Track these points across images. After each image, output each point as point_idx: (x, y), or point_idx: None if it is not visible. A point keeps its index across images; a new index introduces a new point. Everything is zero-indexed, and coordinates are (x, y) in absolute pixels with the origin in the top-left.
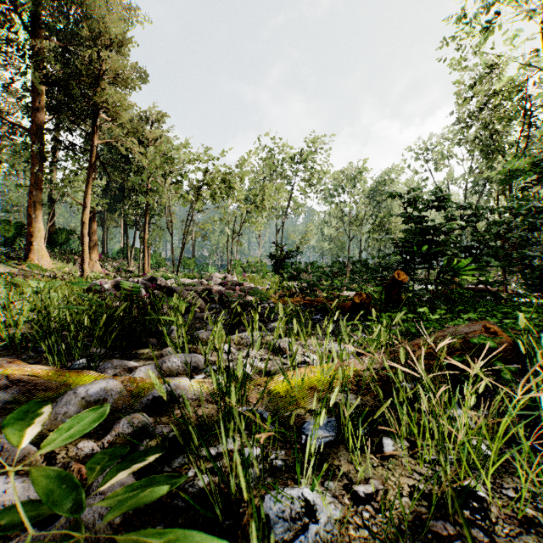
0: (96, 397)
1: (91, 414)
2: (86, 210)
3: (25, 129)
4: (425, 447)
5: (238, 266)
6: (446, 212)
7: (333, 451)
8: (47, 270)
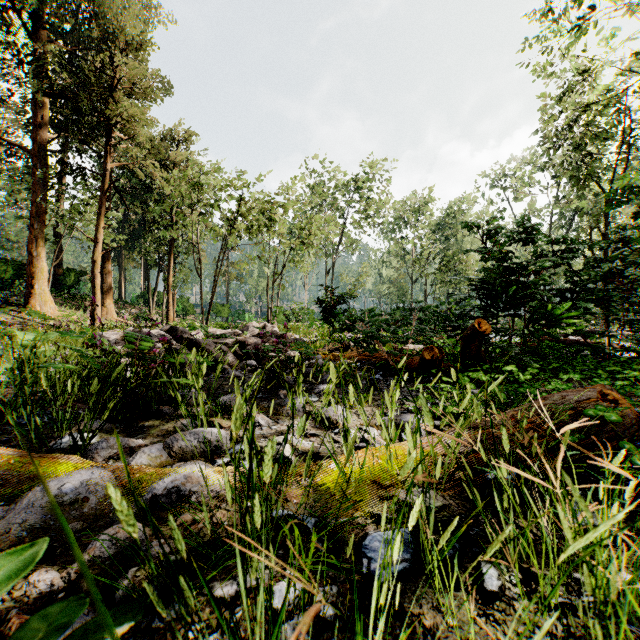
0: (72, 496)
1: (8, 563)
2: (97, 247)
3: (24, 149)
4: (549, 585)
5: (280, 314)
6: (534, 247)
7: (409, 588)
8: (51, 318)
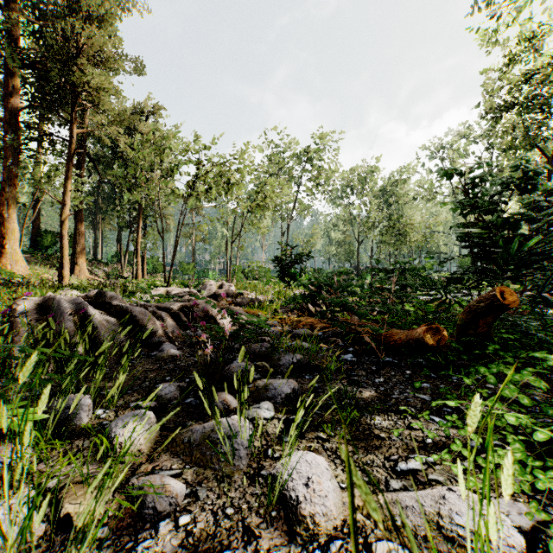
0: None
1: None
2: (65, 209)
3: None
4: None
5: (239, 272)
6: (520, 199)
7: None
8: (20, 276)
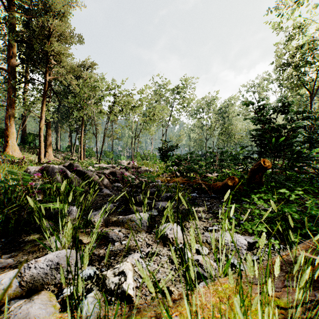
0: None
1: None
2: (42, 121)
3: (3, 69)
4: None
5: (138, 156)
6: (284, 117)
7: None
8: (17, 158)
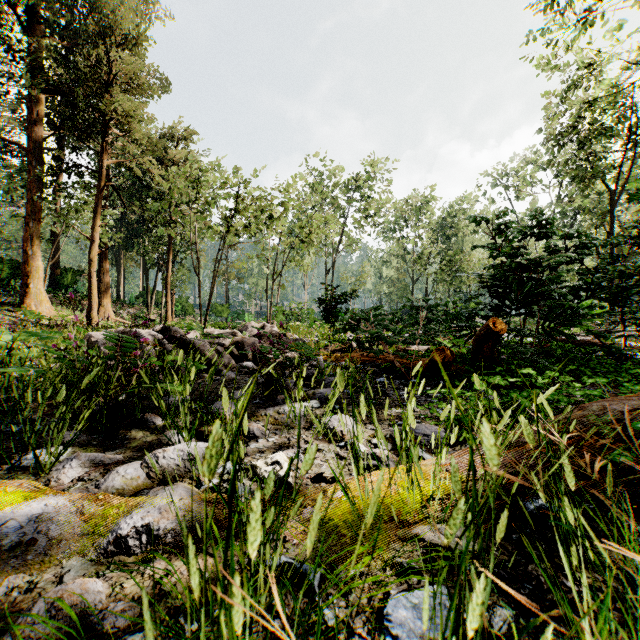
0: (16, 538)
1: None
2: (94, 245)
3: (19, 146)
4: None
5: (280, 314)
6: (546, 243)
7: None
8: (47, 318)
